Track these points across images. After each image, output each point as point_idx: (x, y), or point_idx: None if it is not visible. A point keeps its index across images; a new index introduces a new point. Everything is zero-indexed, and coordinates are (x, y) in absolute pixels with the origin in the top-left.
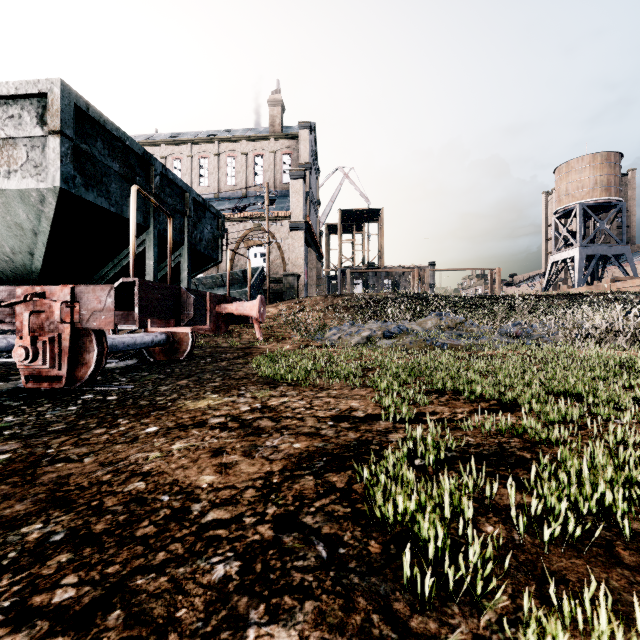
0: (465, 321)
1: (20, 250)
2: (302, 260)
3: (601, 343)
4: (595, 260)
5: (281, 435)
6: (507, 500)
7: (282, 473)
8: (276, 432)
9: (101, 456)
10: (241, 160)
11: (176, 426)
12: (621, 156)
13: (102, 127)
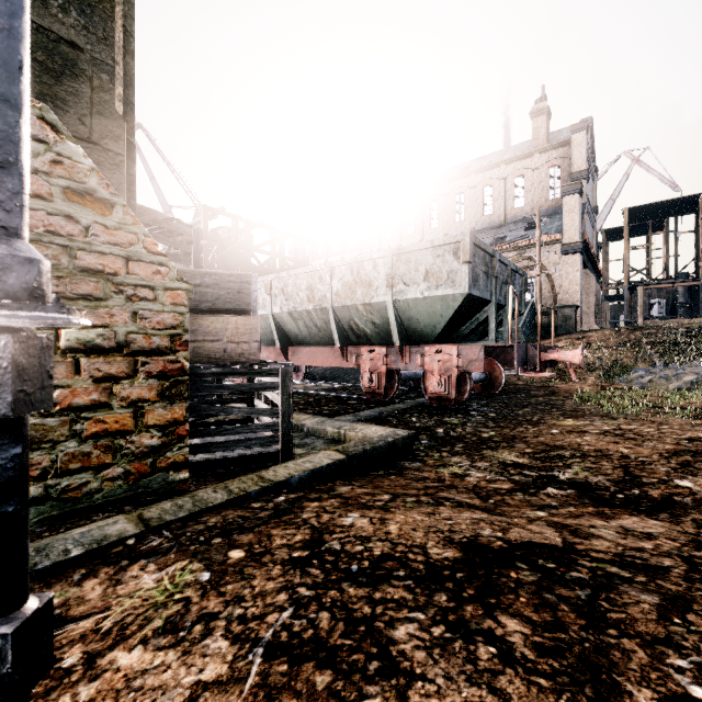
0: None
1: (429, 325)
2: (578, 287)
3: None
4: None
5: (651, 442)
6: None
7: (668, 453)
8: (646, 440)
9: (546, 438)
10: (498, 186)
11: (569, 431)
12: None
13: (478, 247)
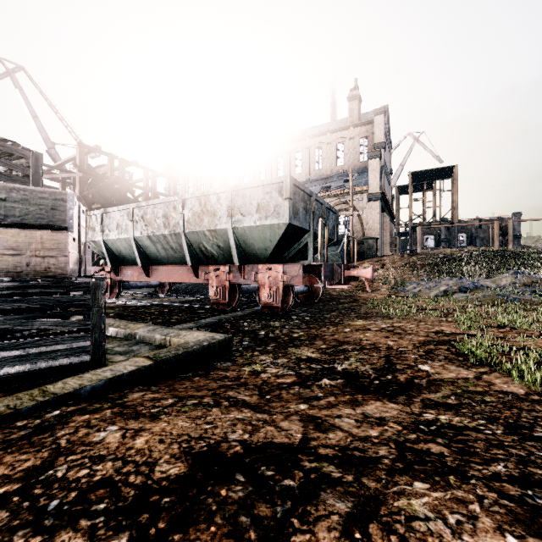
0: (540, 280)
1: (261, 248)
2: (378, 224)
3: None
4: None
5: (410, 335)
6: (515, 357)
7: (419, 344)
8: (407, 334)
9: (339, 335)
10: (326, 149)
11: (357, 329)
12: None
13: (298, 188)
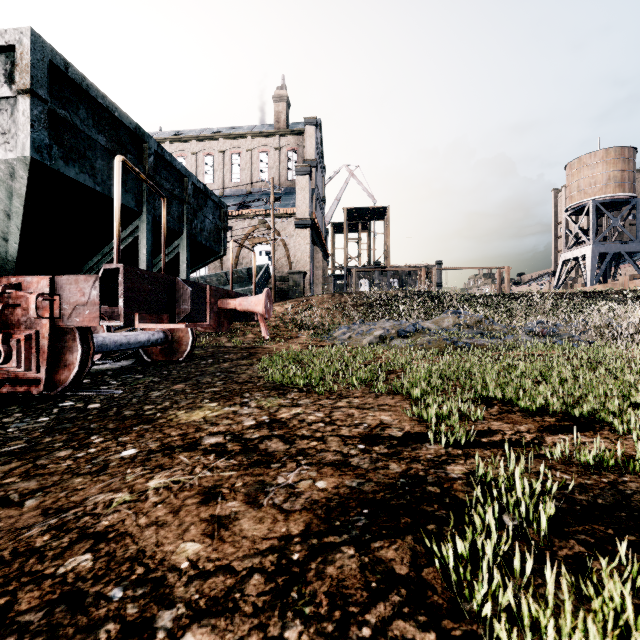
0: (487, 319)
1: None
2: (308, 258)
3: (639, 343)
4: (608, 258)
5: (297, 465)
6: None
7: (305, 540)
8: (290, 460)
9: (50, 497)
10: (246, 157)
11: (160, 448)
12: (635, 151)
13: (85, 93)
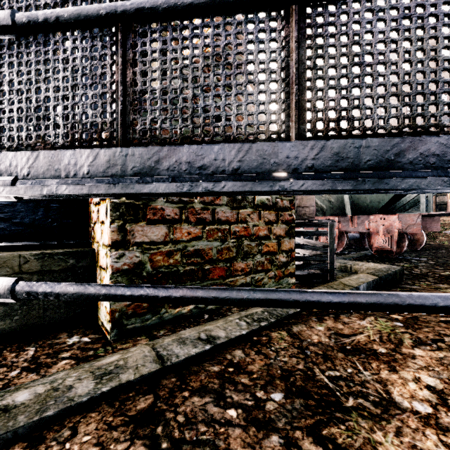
0: None
1: (374, 201)
2: None
3: None
4: None
5: None
6: None
7: None
8: None
9: None
10: None
11: None
12: None
13: None
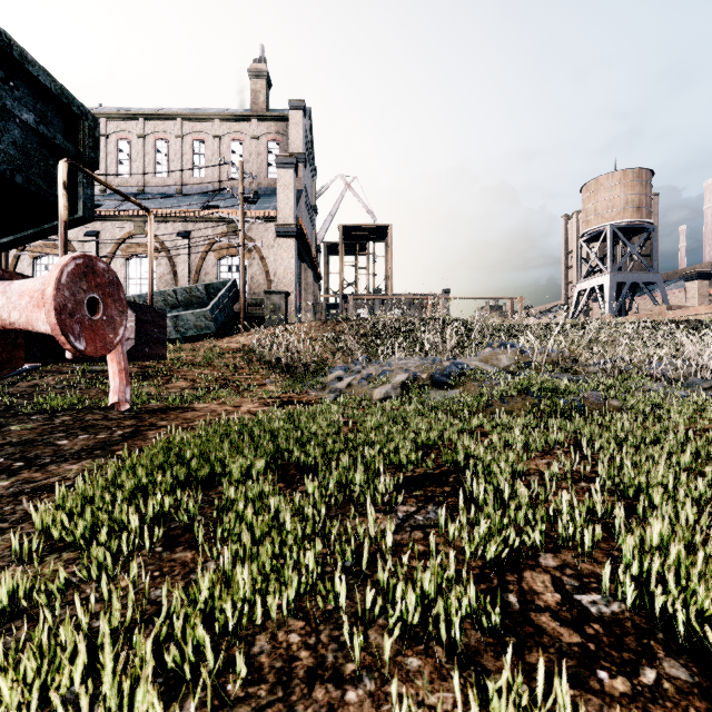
0: (580, 355)
1: None
2: (293, 276)
3: None
4: (626, 289)
5: None
6: None
7: None
8: None
9: None
10: (212, 145)
11: None
12: (652, 174)
13: None
